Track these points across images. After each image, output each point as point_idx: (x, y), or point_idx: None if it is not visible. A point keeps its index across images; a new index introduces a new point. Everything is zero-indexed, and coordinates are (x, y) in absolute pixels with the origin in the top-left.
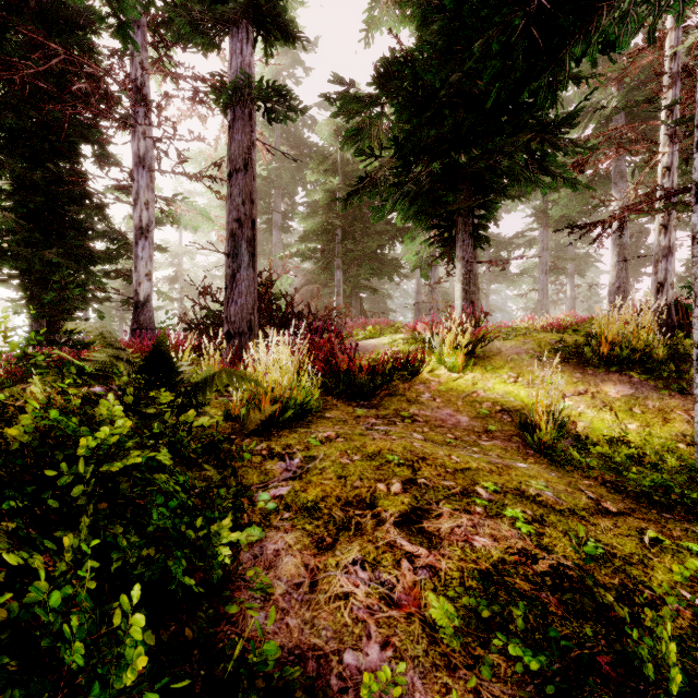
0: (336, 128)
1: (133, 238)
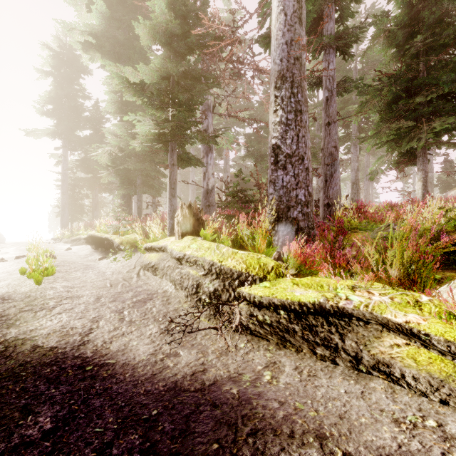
0: None
1: (202, 152)
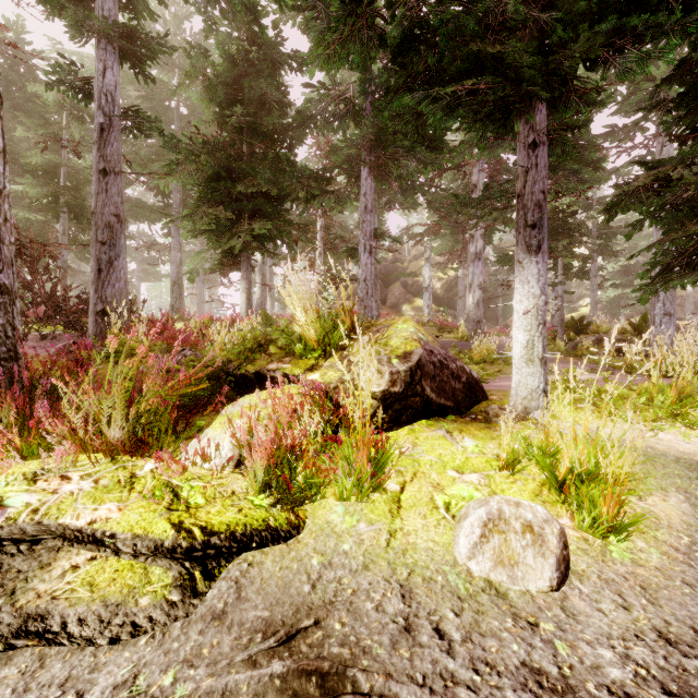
0: (63, 97)
1: None
